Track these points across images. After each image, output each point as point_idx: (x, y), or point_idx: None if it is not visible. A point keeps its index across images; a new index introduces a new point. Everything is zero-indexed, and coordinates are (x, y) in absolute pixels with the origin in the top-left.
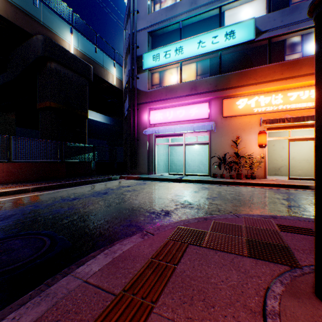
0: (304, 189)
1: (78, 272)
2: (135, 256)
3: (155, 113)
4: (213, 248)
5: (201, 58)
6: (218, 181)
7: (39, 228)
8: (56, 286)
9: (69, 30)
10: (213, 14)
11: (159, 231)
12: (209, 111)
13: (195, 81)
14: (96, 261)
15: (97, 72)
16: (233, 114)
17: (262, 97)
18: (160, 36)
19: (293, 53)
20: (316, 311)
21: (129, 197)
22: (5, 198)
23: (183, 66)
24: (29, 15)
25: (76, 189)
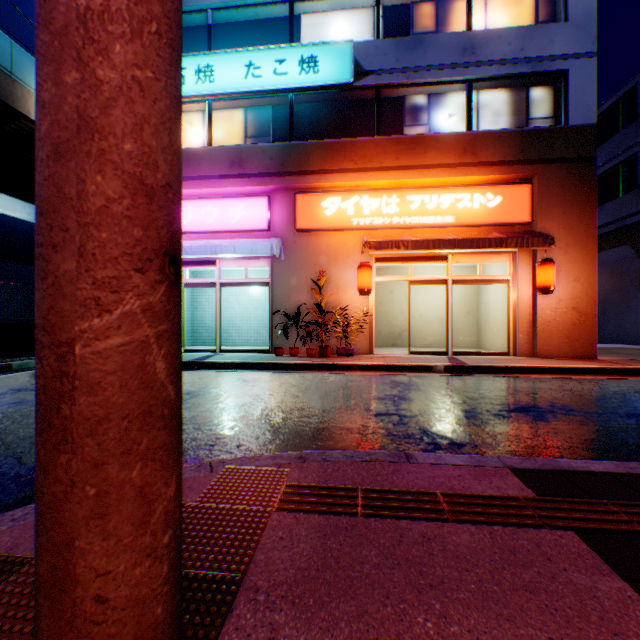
0: (425, 372)
1: None
2: None
3: None
4: None
5: (255, 100)
6: (280, 364)
7: None
8: None
9: None
10: (279, 15)
11: None
12: (269, 215)
13: (241, 148)
14: None
15: None
16: (315, 226)
17: (367, 198)
18: None
19: (416, 124)
20: None
21: None
22: None
23: (217, 111)
24: None
25: None
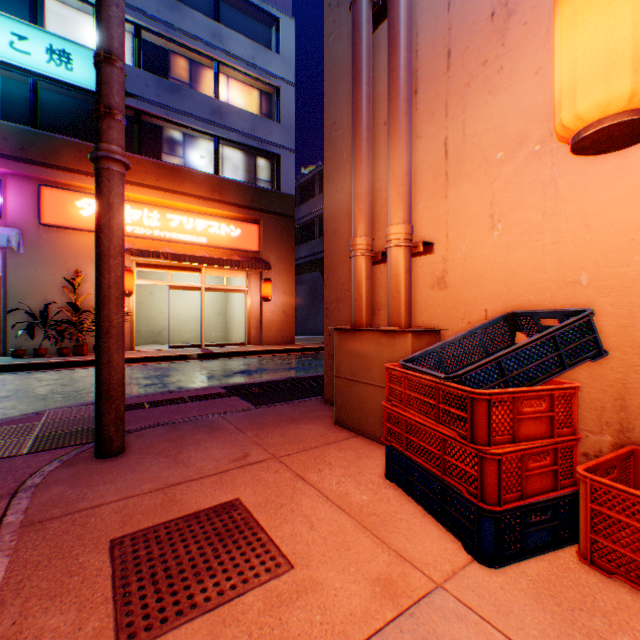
0: (184, 360)
1: None
2: None
3: None
4: None
5: None
6: (28, 365)
7: None
8: None
9: None
10: None
11: None
12: (3, 201)
13: None
14: None
15: None
16: (69, 224)
17: (129, 208)
18: None
19: (176, 154)
20: (87, 466)
21: None
22: None
23: None
24: None
25: None
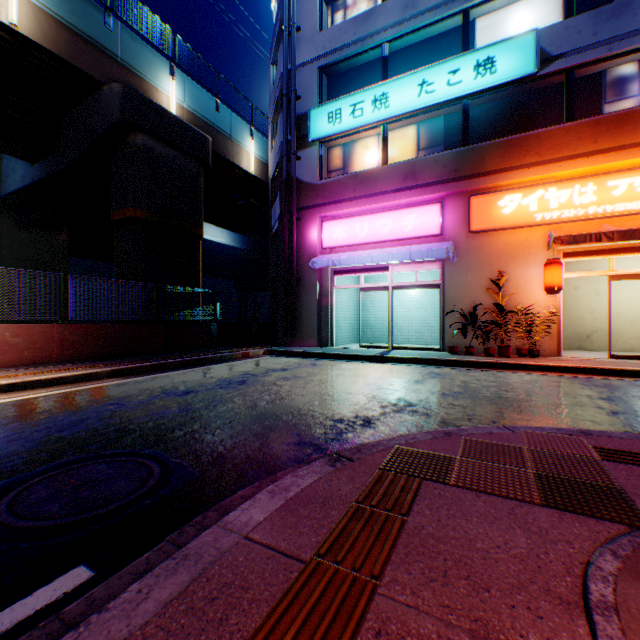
0: None
1: (230, 521)
2: (326, 498)
3: (332, 226)
4: (471, 488)
5: (425, 114)
6: (461, 362)
7: (136, 444)
8: (196, 542)
9: (169, 71)
10: (449, 27)
11: (361, 454)
12: (441, 221)
13: (413, 162)
14: (257, 504)
15: (220, 149)
16: (491, 226)
17: (553, 190)
18: (342, 75)
19: (618, 97)
20: None
21: (288, 391)
22: (62, 389)
23: (388, 131)
24: (97, 47)
25: (186, 374)
